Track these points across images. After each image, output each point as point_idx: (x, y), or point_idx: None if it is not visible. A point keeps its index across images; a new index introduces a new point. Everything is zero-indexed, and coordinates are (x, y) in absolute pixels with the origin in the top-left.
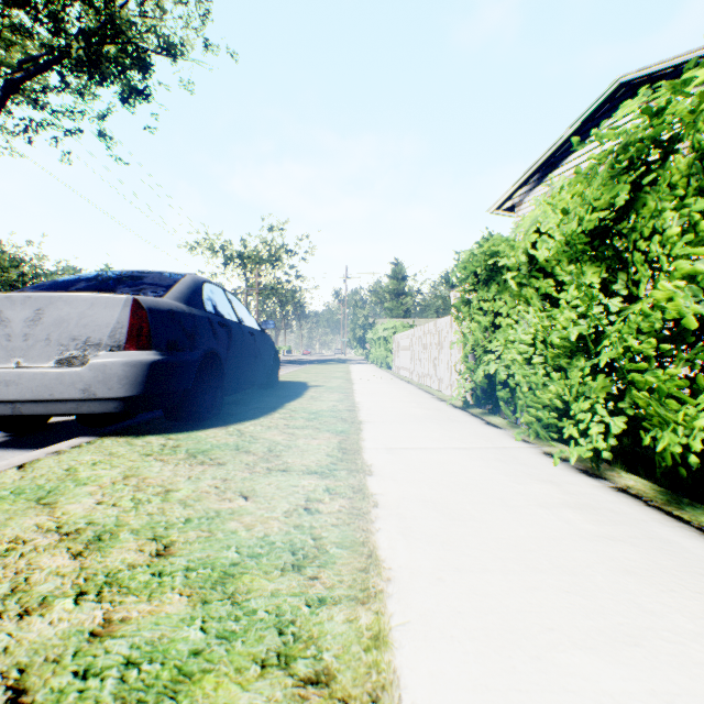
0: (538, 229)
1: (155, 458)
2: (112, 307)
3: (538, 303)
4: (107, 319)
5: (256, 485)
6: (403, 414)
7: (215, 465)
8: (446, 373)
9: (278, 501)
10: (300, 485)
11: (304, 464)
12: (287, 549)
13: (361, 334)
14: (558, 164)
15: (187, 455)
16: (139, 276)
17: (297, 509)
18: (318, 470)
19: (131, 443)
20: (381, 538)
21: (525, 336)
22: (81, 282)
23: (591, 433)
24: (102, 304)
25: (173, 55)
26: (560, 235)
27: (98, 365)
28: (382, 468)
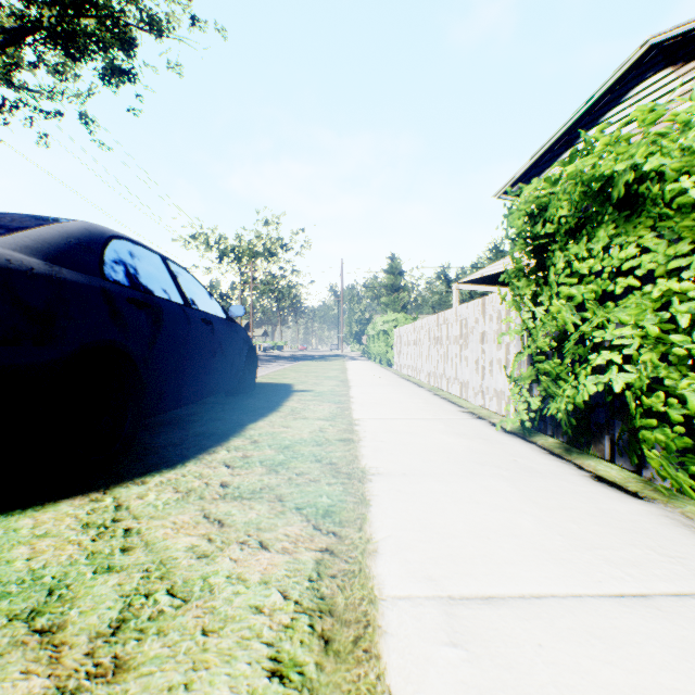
0: None
1: None
2: None
3: None
4: None
5: None
6: (432, 449)
7: None
8: (473, 375)
9: None
10: None
11: None
12: None
13: (357, 330)
14: (574, 141)
15: None
16: None
17: None
18: None
19: None
20: None
21: None
22: None
23: None
24: None
25: (156, 30)
26: None
27: None
28: None
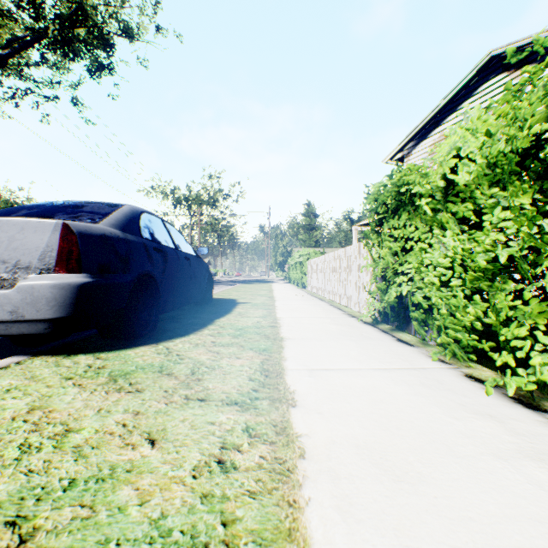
0: (454, 155)
1: (74, 382)
2: (42, 231)
3: (455, 227)
4: (36, 243)
5: (169, 422)
6: (320, 330)
7: (131, 393)
8: (354, 292)
9: (189, 448)
10: (217, 422)
11: (224, 391)
12: (185, 547)
13: (281, 260)
14: (439, 123)
15: (108, 379)
16: (79, 205)
17: (209, 463)
18: (238, 399)
19: (58, 364)
20: (312, 520)
21: (442, 259)
22: (24, 210)
23: (533, 363)
24: (32, 228)
25: (131, 37)
26: (481, 159)
27: (26, 288)
28: (305, 395)
